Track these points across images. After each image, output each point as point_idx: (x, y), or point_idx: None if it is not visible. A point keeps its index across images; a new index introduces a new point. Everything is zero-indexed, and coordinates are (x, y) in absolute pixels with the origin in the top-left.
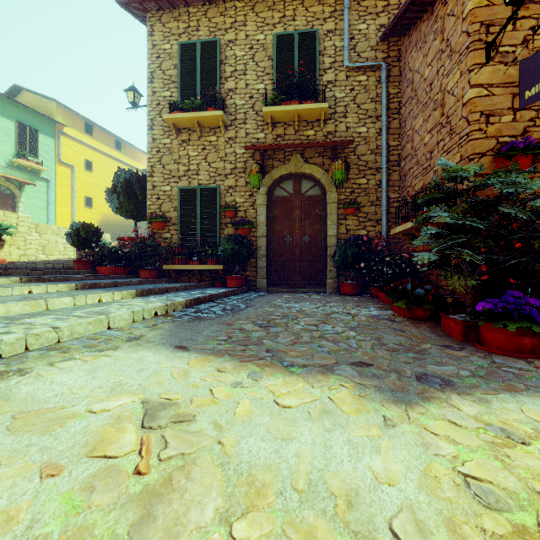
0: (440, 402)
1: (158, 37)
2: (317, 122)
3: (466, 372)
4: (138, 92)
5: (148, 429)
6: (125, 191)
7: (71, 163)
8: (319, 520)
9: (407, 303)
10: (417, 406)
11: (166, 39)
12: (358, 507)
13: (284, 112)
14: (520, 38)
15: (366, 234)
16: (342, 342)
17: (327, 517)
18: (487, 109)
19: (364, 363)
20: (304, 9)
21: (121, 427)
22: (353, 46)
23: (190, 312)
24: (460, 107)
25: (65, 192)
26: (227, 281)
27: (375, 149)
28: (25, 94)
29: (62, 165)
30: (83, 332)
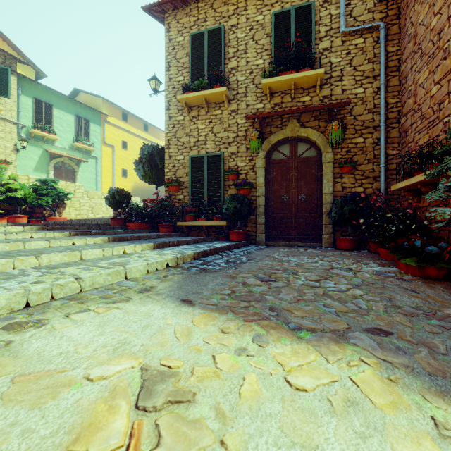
0: None
1: (173, 32)
2: (313, 88)
3: None
4: (158, 80)
5: (141, 411)
6: (148, 161)
7: (112, 144)
8: None
9: (418, 261)
10: None
11: (180, 33)
12: None
13: (282, 82)
14: None
15: (363, 191)
16: (349, 302)
17: None
18: None
19: (381, 330)
20: None
21: (113, 404)
22: (349, 12)
23: (197, 264)
24: None
25: (108, 166)
26: (230, 235)
27: (372, 108)
28: (82, 95)
29: (106, 146)
30: (103, 282)
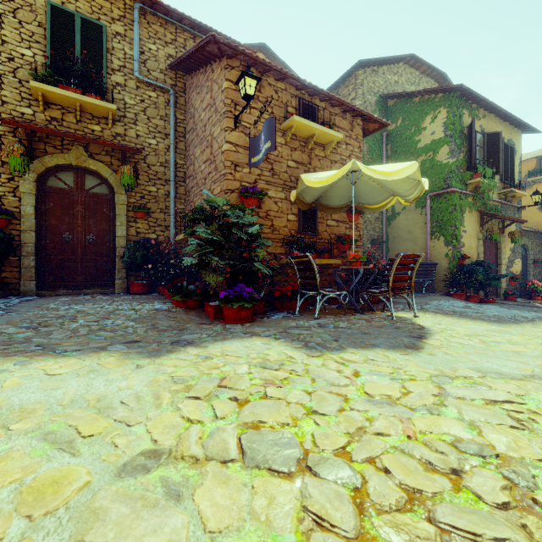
0: (179, 352)
1: None
2: (105, 120)
3: (205, 335)
4: None
5: None
6: None
7: None
8: (76, 410)
9: (182, 296)
10: (163, 356)
11: None
12: (104, 400)
13: (62, 96)
14: (253, 120)
15: (156, 237)
16: (120, 331)
17: (82, 408)
18: (235, 160)
19: (135, 341)
20: None
21: None
22: (143, 61)
23: None
24: (221, 153)
25: None
26: None
27: (164, 163)
28: None
29: None
30: None
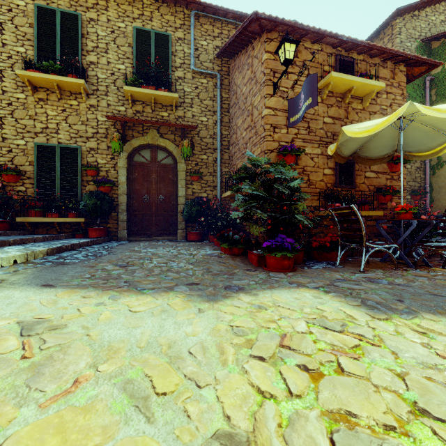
0: (233, 298)
1: None
2: (170, 107)
3: (253, 282)
4: None
5: (27, 336)
6: None
7: None
8: (151, 355)
9: (229, 244)
10: (220, 301)
11: None
12: (174, 347)
13: (143, 94)
14: (290, 84)
15: (207, 196)
16: (182, 273)
17: (156, 354)
18: (274, 123)
19: (195, 283)
20: (159, 15)
21: (1, 338)
22: (197, 55)
23: (52, 259)
24: (260, 119)
25: None
26: (89, 232)
27: (212, 135)
28: None
29: None
30: None
